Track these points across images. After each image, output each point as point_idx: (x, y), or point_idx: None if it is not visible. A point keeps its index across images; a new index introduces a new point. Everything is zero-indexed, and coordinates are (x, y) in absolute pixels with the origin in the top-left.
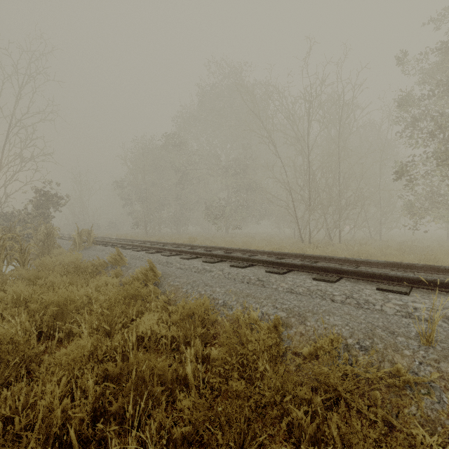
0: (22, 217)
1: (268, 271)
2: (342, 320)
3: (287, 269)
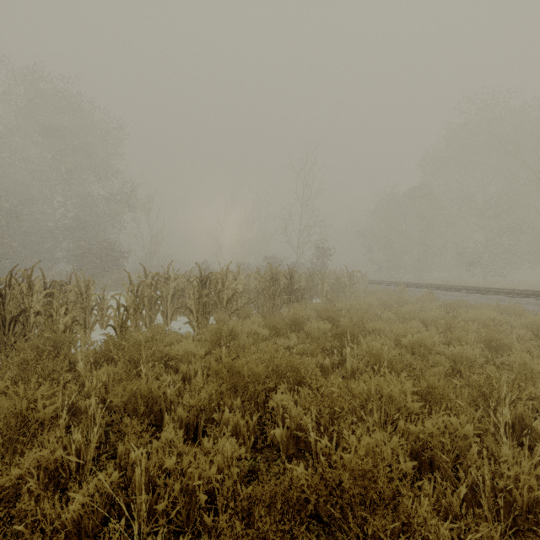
0: (314, 266)
1: (506, 296)
2: (532, 308)
3: (521, 296)
